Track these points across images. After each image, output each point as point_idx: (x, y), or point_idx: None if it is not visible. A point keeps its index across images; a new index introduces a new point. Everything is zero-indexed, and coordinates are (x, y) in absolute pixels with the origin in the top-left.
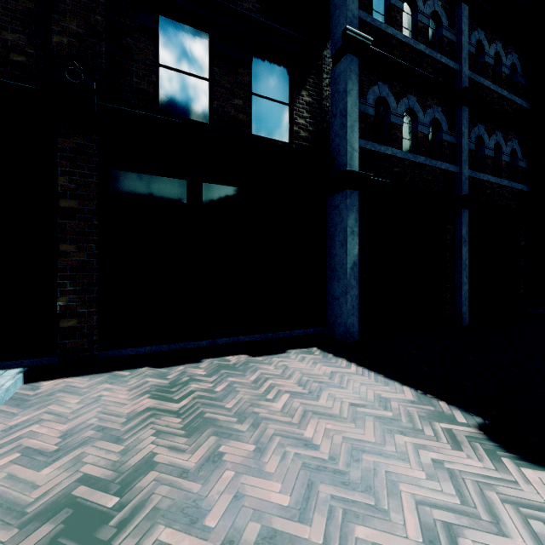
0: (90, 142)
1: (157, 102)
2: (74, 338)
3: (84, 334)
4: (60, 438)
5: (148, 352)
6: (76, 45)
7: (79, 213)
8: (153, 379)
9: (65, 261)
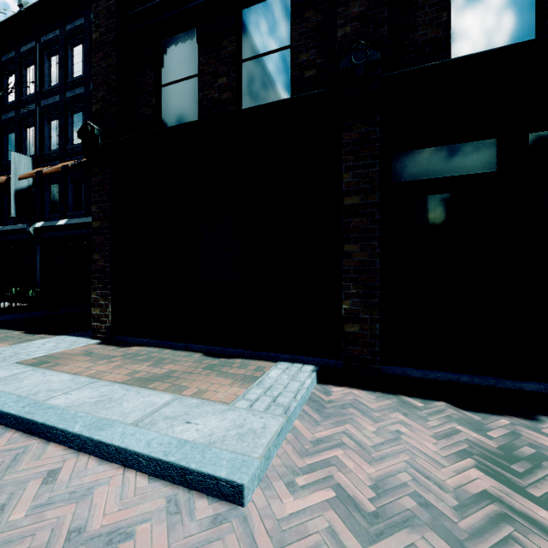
0: (372, 127)
1: (447, 48)
2: (357, 345)
3: (366, 342)
4: (371, 488)
5: (439, 379)
6: (358, 28)
7: (361, 209)
8: (464, 428)
9: (349, 261)
